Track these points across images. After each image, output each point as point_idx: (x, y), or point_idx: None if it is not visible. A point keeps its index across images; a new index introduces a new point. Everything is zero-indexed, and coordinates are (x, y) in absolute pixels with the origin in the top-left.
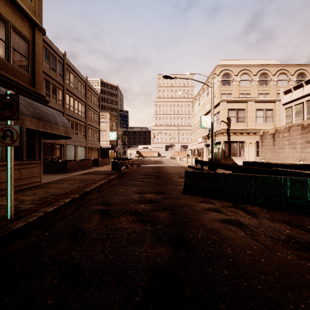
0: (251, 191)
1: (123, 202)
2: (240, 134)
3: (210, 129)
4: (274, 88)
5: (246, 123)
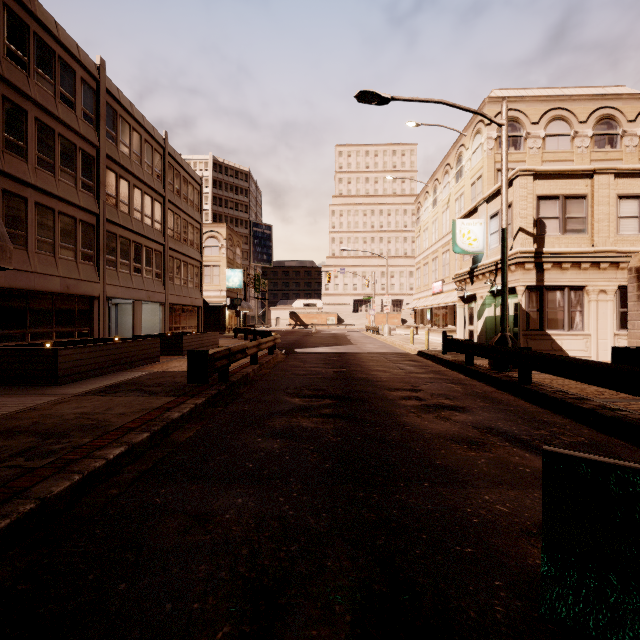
0: None
1: None
2: (573, 267)
3: (477, 255)
4: (634, 155)
5: (589, 235)
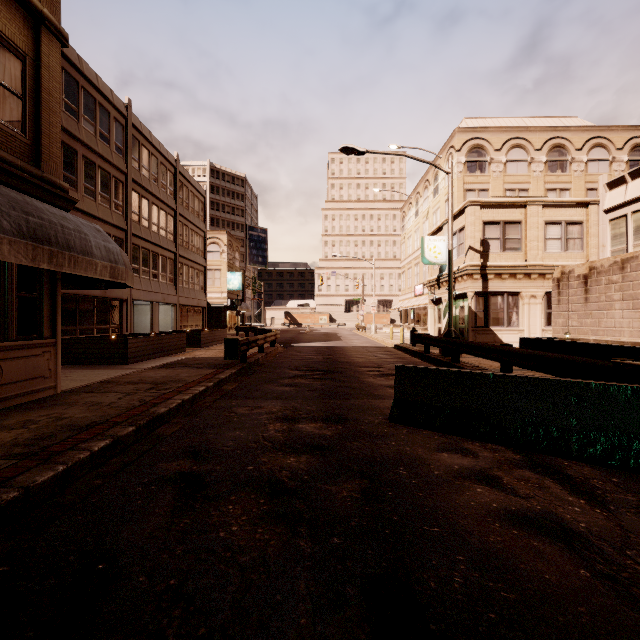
0: (569, 422)
1: (243, 447)
2: (510, 278)
3: (443, 265)
4: (581, 178)
5: (523, 252)
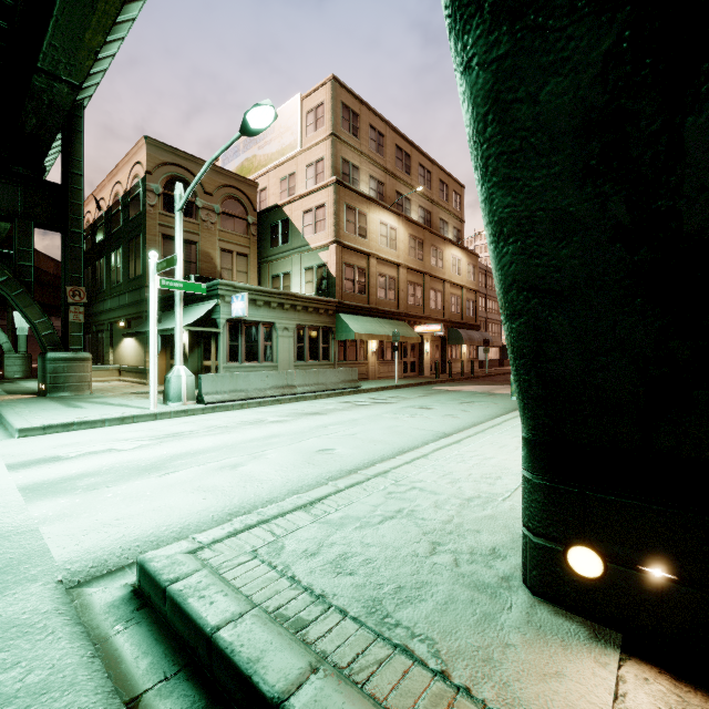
0: None
1: None
2: None
3: None
4: None
5: None
